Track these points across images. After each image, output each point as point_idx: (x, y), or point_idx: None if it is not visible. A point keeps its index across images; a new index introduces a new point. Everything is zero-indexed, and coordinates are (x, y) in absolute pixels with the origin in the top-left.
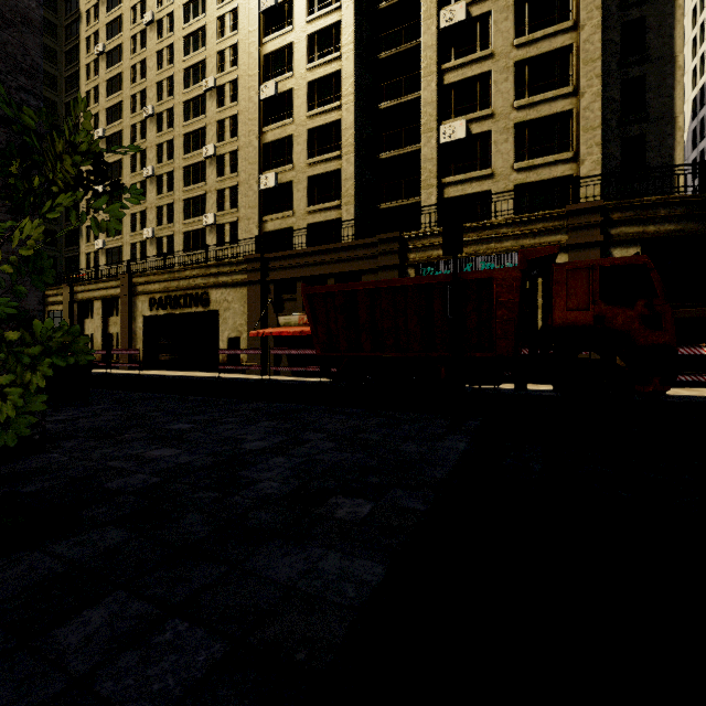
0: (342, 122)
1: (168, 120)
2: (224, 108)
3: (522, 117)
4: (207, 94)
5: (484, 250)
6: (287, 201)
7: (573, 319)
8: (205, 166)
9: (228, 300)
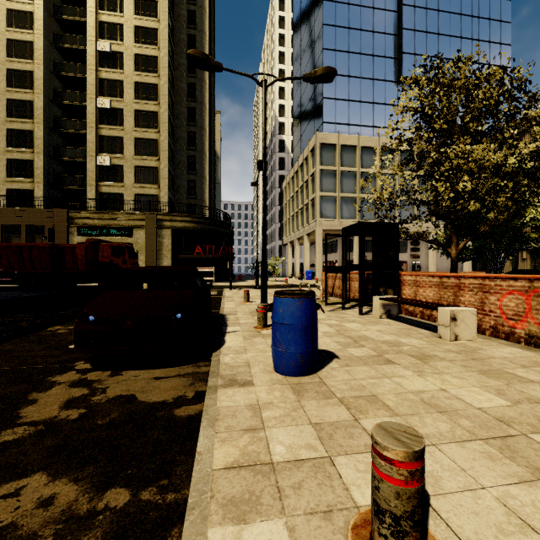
0: (34, 134)
1: None
2: None
3: (138, 164)
4: None
5: (112, 224)
6: None
7: (104, 260)
8: None
9: None
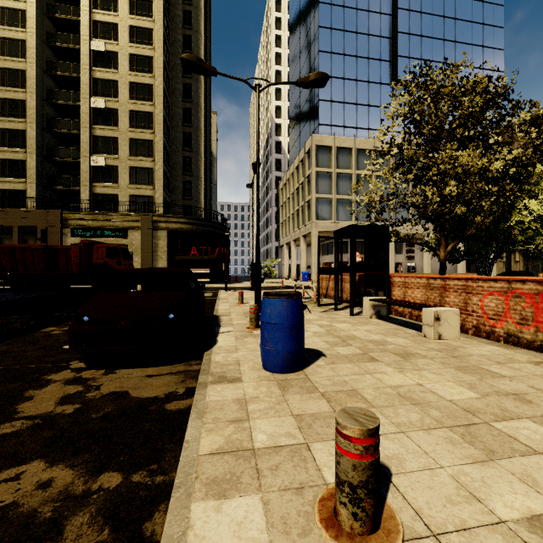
0: (27, 133)
1: None
2: None
3: (133, 164)
4: None
5: (107, 226)
6: None
7: (99, 262)
8: None
9: None
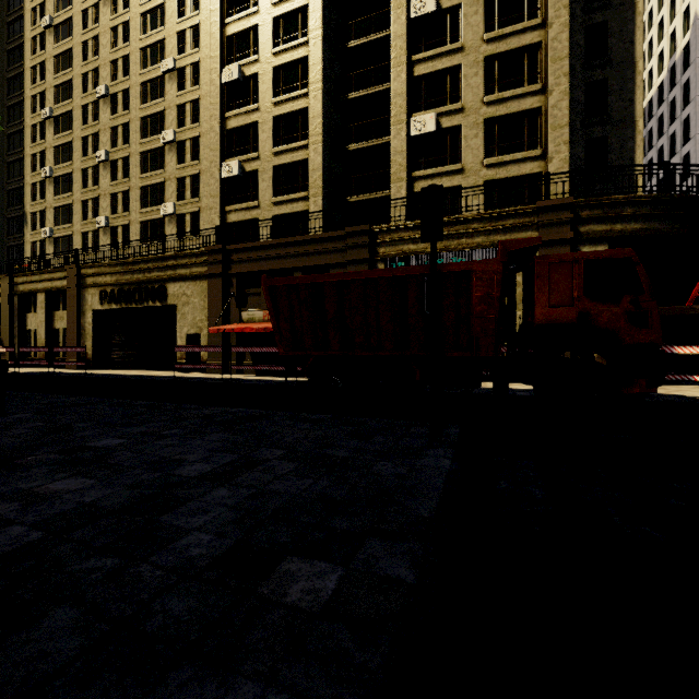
0: (309, 111)
1: (123, 102)
2: (185, 92)
3: (492, 113)
4: (167, 76)
5: (455, 246)
6: (251, 191)
7: (555, 316)
8: (164, 152)
9: (187, 294)
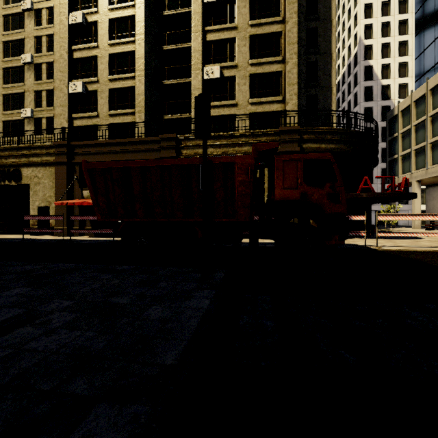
0: (136, 53)
1: None
2: (41, 27)
3: (254, 70)
4: (26, 13)
5: (231, 151)
6: (92, 104)
7: (287, 195)
8: (24, 70)
9: (39, 176)
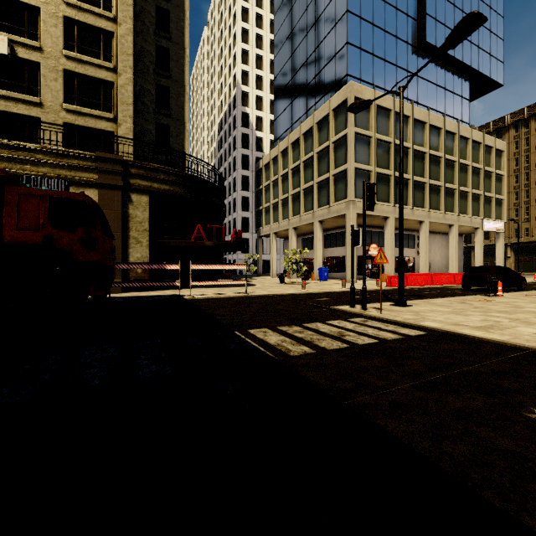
0: None
1: None
2: None
3: (71, 67)
4: None
5: (18, 170)
6: None
7: (24, 238)
8: None
9: None
